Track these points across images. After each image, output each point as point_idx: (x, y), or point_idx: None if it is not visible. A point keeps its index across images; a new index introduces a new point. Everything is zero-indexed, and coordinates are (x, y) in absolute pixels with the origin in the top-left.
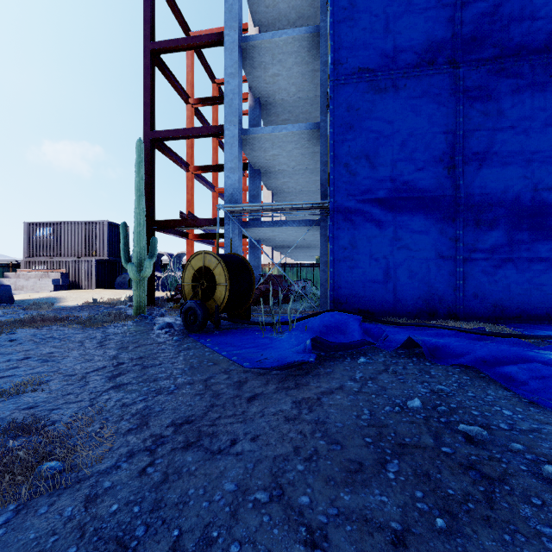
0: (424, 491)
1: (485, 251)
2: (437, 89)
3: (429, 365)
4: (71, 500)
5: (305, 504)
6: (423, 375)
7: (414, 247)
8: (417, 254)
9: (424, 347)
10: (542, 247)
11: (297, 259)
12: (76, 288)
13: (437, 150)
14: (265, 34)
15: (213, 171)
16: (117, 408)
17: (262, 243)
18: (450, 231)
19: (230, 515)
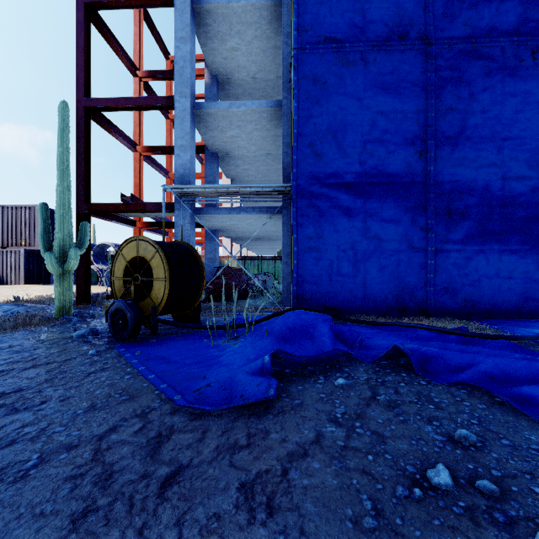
0: None
1: (456, 242)
2: (408, 66)
3: (425, 384)
4: None
5: None
6: (426, 405)
7: (384, 237)
8: (388, 245)
9: (414, 358)
10: (511, 239)
11: (258, 252)
12: None
13: (408, 132)
14: None
15: (165, 153)
16: None
17: (220, 234)
18: (421, 220)
19: None
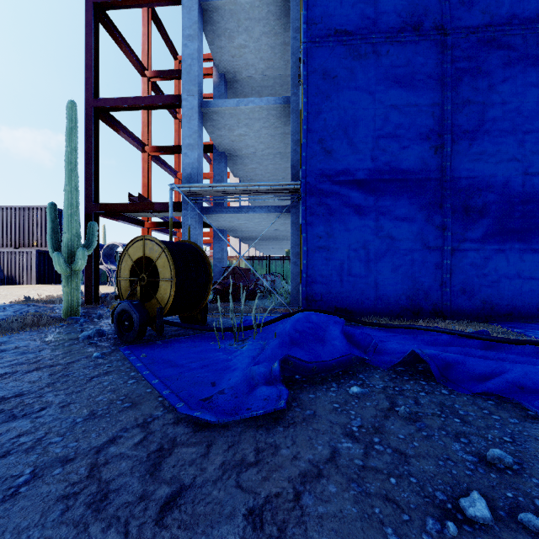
0: None
1: (474, 241)
2: (423, 57)
3: (447, 394)
4: None
5: None
6: (451, 418)
7: (397, 236)
8: (401, 244)
9: (434, 364)
10: (533, 238)
11: (266, 252)
12: (12, 283)
13: (423, 127)
14: None
15: (173, 152)
16: None
17: (228, 234)
18: (437, 218)
19: None
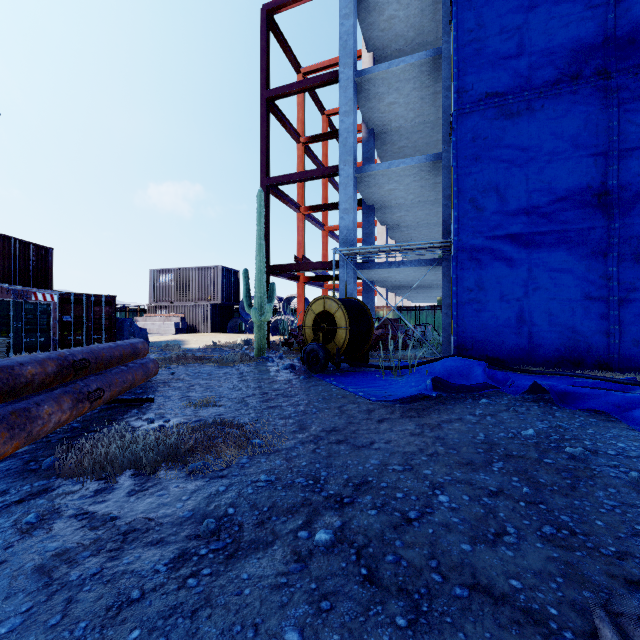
0: (520, 478)
1: None
2: (584, 105)
3: (555, 408)
4: (277, 458)
5: (428, 474)
6: (546, 416)
7: (554, 287)
8: (558, 296)
9: (553, 392)
10: None
11: (414, 300)
12: (193, 332)
13: (584, 176)
14: (381, 65)
15: (324, 210)
16: (279, 419)
17: (376, 284)
18: (601, 268)
19: (378, 473)
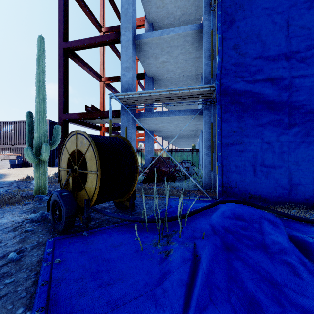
0: None
1: None
2: None
3: None
4: None
5: None
6: None
7: (313, 128)
8: None
9: None
10: None
11: (179, 146)
12: (28, 166)
13: None
14: None
15: (119, 81)
16: None
17: (155, 134)
18: None
19: None
